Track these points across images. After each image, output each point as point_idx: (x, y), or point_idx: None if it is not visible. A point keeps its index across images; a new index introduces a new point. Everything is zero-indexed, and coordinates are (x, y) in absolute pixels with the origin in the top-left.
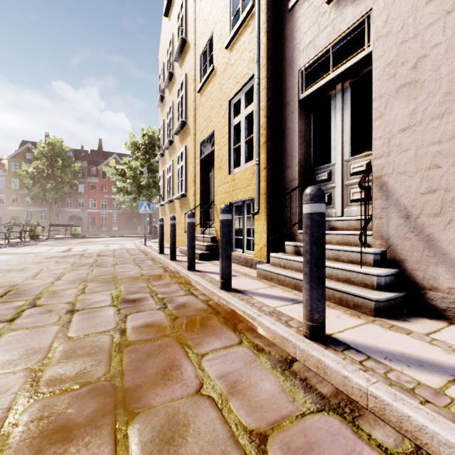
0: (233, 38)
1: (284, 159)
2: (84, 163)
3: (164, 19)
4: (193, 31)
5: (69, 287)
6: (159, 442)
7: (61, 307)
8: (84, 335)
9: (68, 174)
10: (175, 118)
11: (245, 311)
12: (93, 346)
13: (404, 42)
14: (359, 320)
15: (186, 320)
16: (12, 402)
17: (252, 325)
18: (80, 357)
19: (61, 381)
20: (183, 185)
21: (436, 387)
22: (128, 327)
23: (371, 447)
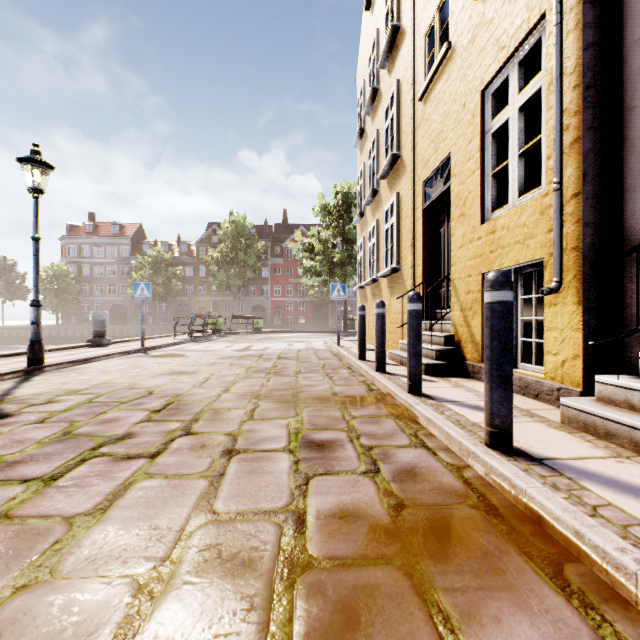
0: None
1: (628, 168)
2: (268, 241)
3: (364, 16)
4: (410, 7)
5: (235, 405)
6: None
7: (218, 441)
8: (237, 513)
9: (251, 256)
10: (380, 155)
11: (584, 533)
12: (245, 550)
13: None
14: None
15: (423, 519)
16: None
17: (617, 586)
18: (218, 578)
19: None
20: (393, 254)
21: None
22: (309, 510)
23: None
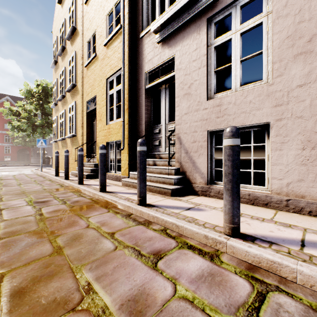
0: (109, 41)
1: (138, 119)
2: None
3: (57, 4)
4: (81, 24)
5: None
6: (71, 240)
7: None
8: (16, 218)
9: None
10: (67, 79)
11: (112, 199)
12: (24, 221)
13: (186, 75)
14: (164, 198)
15: (79, 207)
16: None
17: (115, 205)
18: (19, 225)
19: (12, 233)
20: (73, 128)
21: (178, 212)
22: (43, 212)
23: (150, 230)
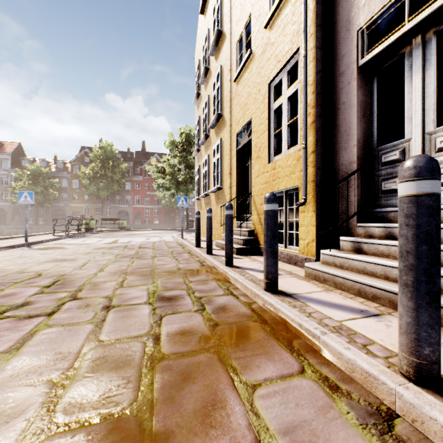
0: (273, 14)
1: (337, 140)
2: (130, 163)
3: (200, 17)
4: (228, 20)
5: (109, 279)
6: None
7: (98, 302)
8: (116, 339)
9: (117, 174)
10: (210, 112)
11: (302, 323)
12: (123, 356)
13: None
14: None
15: (228, 329)
16: (20, 435)
17: (313, 345)
18: (107, 372)
19: (80, 407)
20: (218, 178)
21: None
22: (162, 333)
23: None
